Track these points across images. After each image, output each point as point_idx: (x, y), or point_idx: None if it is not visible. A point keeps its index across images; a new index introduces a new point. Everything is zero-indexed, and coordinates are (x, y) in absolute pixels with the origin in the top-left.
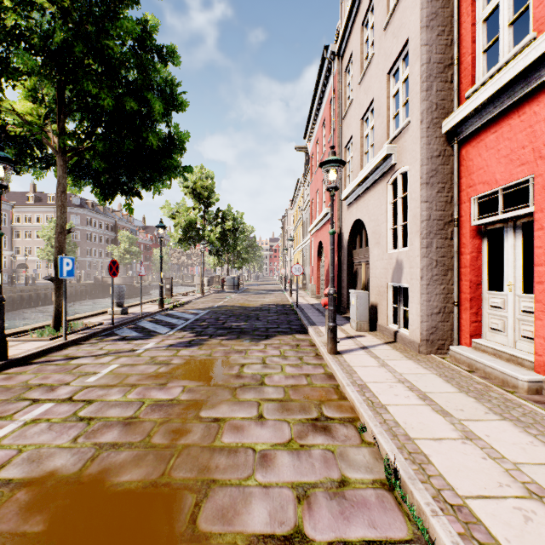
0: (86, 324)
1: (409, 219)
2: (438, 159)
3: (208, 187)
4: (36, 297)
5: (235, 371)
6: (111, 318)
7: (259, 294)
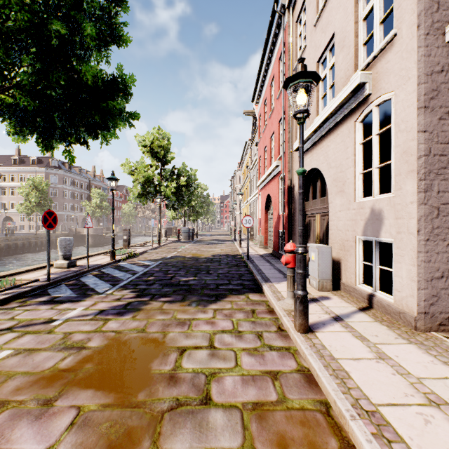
0: (14, 282)
1: (394, 157)
2: (440, 76)
3: (164, 147)
4: (14, 246)
5: (169, 366)
6: (47, 274)
7: (211, 244)
